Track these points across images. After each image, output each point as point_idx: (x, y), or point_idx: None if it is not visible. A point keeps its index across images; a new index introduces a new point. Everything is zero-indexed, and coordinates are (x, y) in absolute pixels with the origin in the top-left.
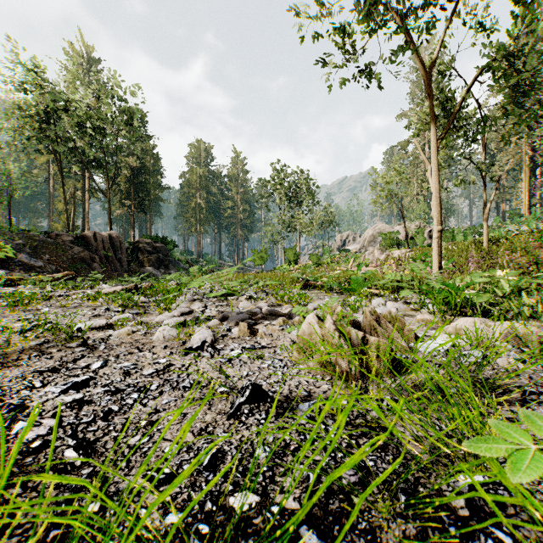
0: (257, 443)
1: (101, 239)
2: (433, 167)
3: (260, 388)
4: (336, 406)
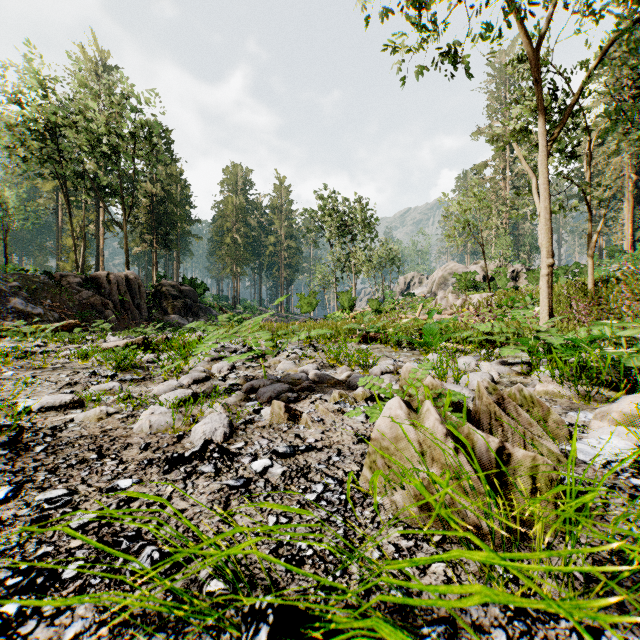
0: None
1: (115, 281)
2: (542, 179)
3: (297, 611)
4: None
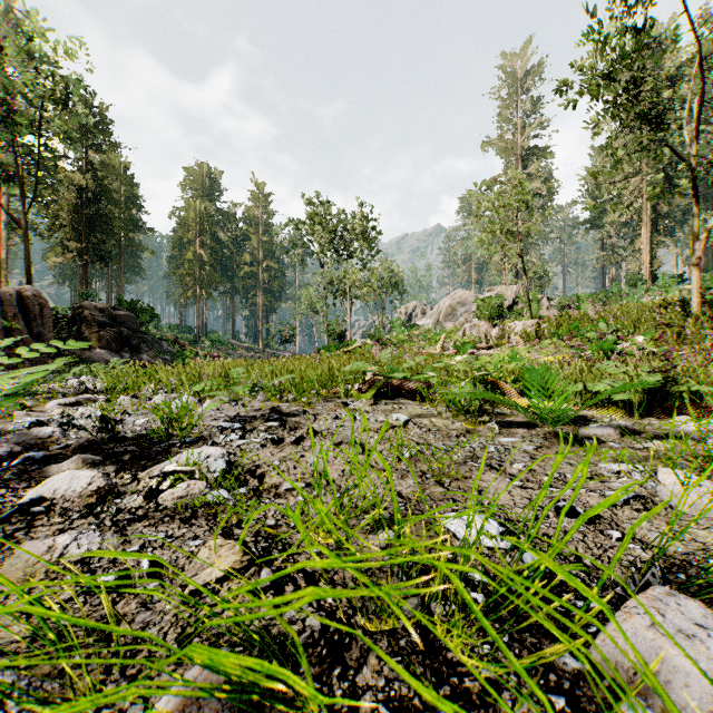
0: None
1: None
2: None
3: None
4: None
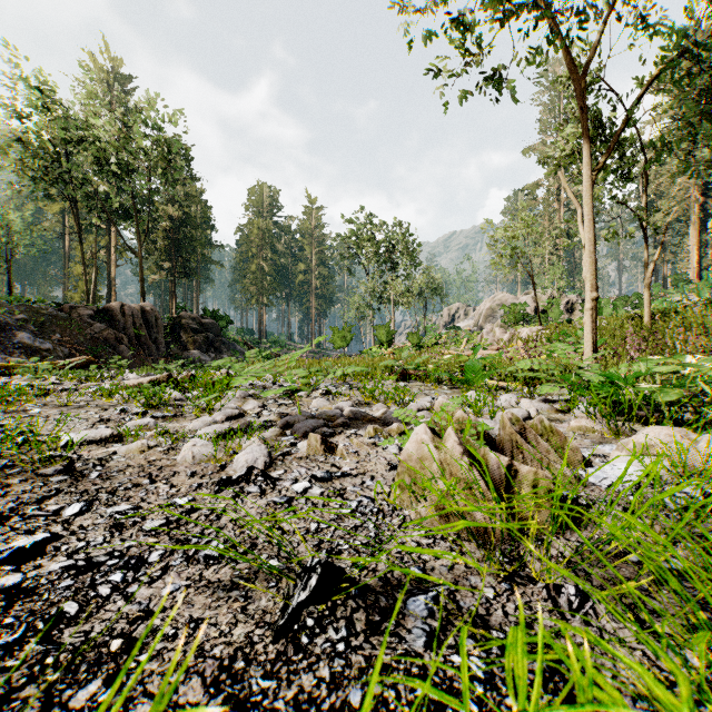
0: (328, 710)
1: (130, 313)
2: (586, 209)
3: (338, 569)
4: (475, 603)
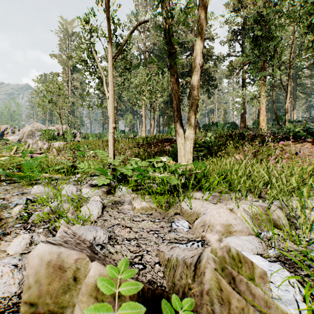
0: None
1: None
2: (110, 78)
3: None
4: None
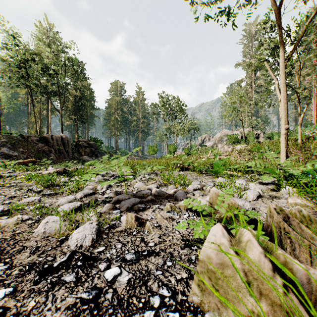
0: None
1: (56, 139)
2: (282, 81)
3: None
4: None
